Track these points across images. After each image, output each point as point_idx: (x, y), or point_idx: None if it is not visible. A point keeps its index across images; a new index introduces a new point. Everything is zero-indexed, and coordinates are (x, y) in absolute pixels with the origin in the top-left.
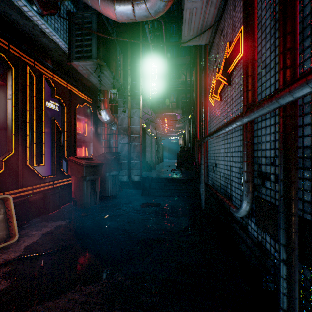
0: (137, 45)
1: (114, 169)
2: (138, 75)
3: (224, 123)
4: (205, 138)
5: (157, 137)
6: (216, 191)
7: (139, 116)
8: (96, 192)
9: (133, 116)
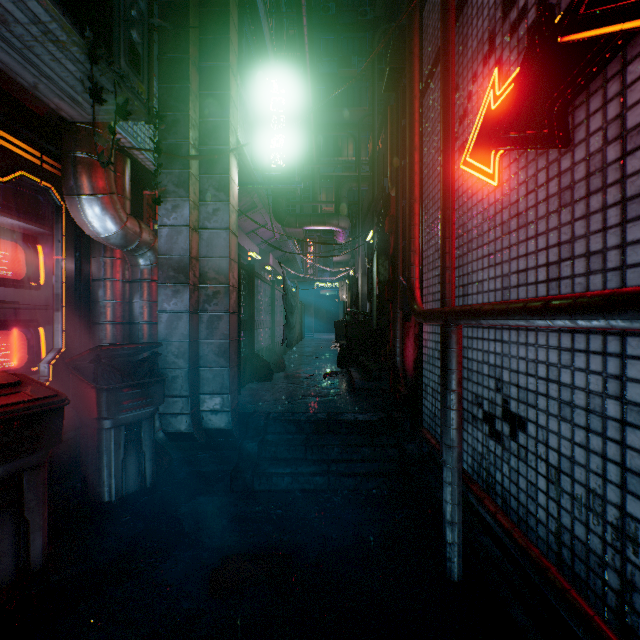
0: (221, 1)
1: (132, 406)
2: (224, 98)
3: (611, 247)
4: (495, 318)
5: (286, 288)
6: (537, 554)
7: (227, 227)
8: (28, 522)
9: (207, 225)
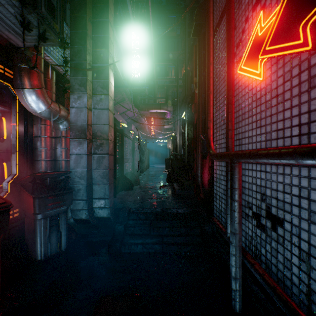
0: None
1: (53, 206)
2: (106, 38)
3: None
4: (269, 158)
5: (140, 141)
6: (295, 307)
7: (108, 108)
8: None
9: (97, 107)
